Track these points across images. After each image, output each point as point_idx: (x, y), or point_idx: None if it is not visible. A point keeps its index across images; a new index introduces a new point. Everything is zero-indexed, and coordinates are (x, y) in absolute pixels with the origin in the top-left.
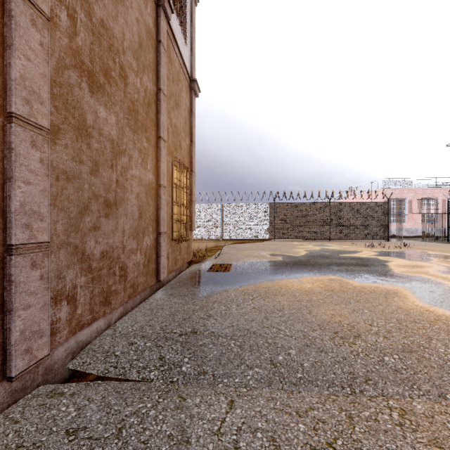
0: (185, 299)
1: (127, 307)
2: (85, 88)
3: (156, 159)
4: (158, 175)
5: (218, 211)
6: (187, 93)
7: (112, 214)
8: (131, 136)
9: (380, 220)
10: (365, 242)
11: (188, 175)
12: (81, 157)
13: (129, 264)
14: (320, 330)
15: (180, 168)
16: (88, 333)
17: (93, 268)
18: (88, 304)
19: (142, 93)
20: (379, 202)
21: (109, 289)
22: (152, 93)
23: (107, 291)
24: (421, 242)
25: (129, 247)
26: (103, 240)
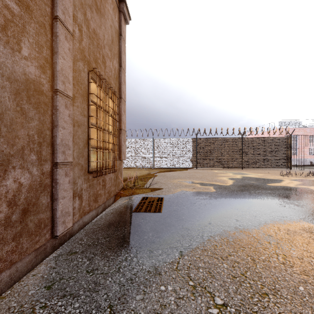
0: None
1: None
2: None
3: (50, 50)
4: (53, 75)
5: (150, 144)
6: (115, 11)
7: None
8: None
9: (283, 152)
10: (272, 170)
11: (114, 98)
12: None
13: None
14: None
15: (103, 87)
16: None
17: None
18: None
19: None
20: (283, 137)
21: None
22: None
23: None
24: None
25: None
26: None
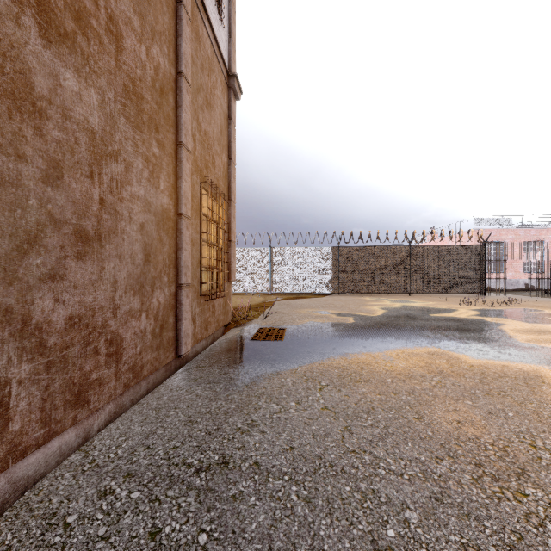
0: (215, 390)
1: (123, 402)
2: (30, 28)
3: (175, 175)
4: (178, 199)
5: (266, 257)
6: (223, 92)
7: (92, 254)
8: (129, 133)
9: (474, 269)
10: (456, 297)
11: (224, 205)
12: (20, 149)
13: (125, 335)
14: (449, 457)
15: (213, 194)
16: (41, 460)
17: (49, 346)
18: (37, 410)
19: (150, 72)
20: (473, 246)
21: (85, 378)
22: (169, 76)
23: (82, 382)
24: (528, 298)
25: (125, 307)
26: (73, 298)
